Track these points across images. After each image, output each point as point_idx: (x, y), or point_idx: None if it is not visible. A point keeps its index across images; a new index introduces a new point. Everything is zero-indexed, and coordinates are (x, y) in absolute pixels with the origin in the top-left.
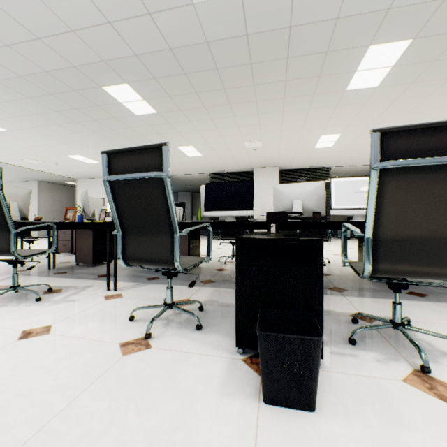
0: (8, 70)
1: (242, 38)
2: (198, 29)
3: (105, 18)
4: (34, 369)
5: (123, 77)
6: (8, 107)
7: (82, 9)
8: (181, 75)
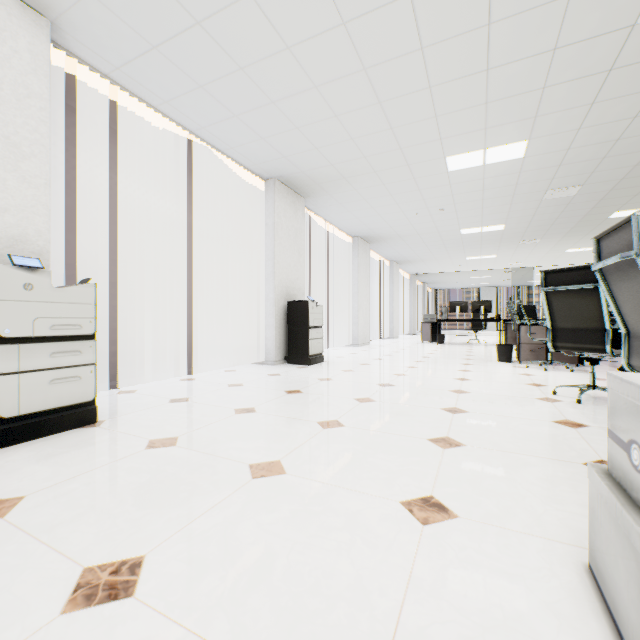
0: (560, 233)
1: (622, 180)
2: (595, 193)
3: (558, 212)
4: (492, 354)
5: (606, 212)
6: (585, 240)
7: (548, 215)
8: (635, 196)
